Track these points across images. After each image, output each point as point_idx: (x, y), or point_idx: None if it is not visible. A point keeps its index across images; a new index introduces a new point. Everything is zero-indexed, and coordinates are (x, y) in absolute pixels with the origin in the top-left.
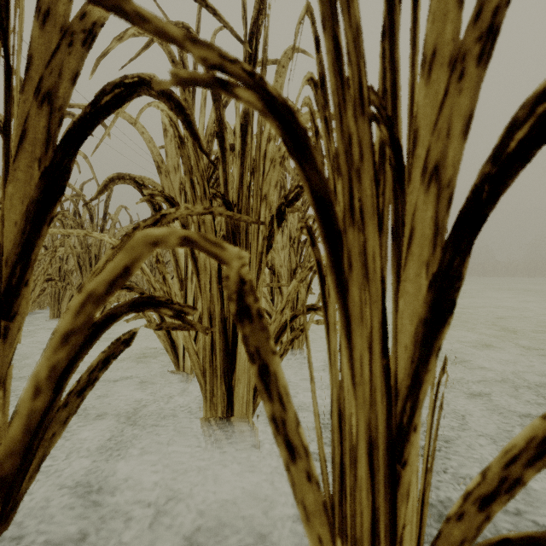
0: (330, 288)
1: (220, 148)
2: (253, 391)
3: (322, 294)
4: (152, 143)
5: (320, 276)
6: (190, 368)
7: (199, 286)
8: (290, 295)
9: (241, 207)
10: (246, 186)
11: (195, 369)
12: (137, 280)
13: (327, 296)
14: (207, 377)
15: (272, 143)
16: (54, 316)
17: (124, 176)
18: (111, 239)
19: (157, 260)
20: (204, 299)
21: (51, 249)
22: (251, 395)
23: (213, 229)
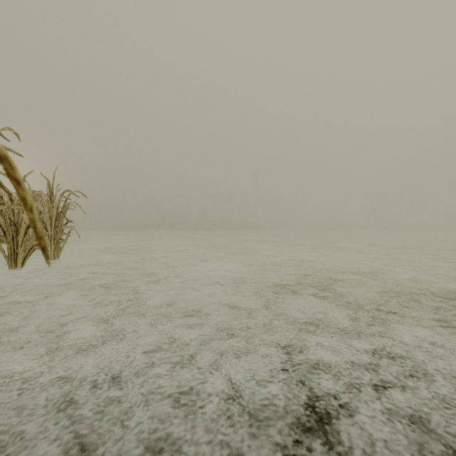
0: None
1: None
2: None
3: None
4: None
5: None
6: None
7: None
8: None
9: None
10: None
11: None
12: None
13: None
14: None
15: None
16: None
17: None
18: None
19: None
20: None
21: None
22: None
23: None
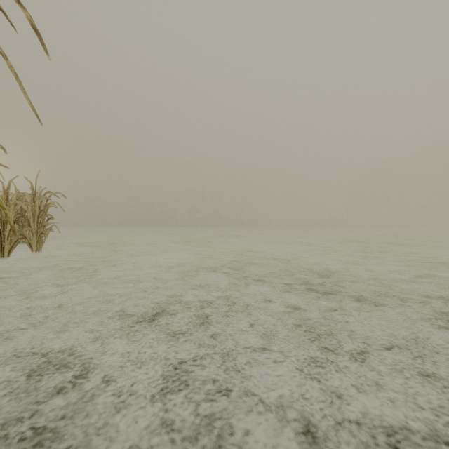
0: None
1: None
2: None
3: None
4: None
5: None
6: None
7: None
8: None
9: None
10: None
11: None
12: None
13: None
14: None
15: None
16: None
17: None
18: None
19: None
20: None
21: None
22: None
23: None
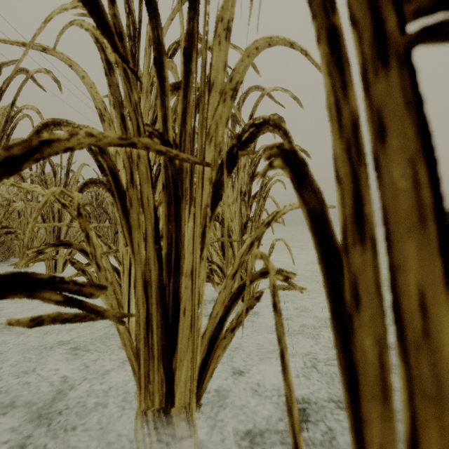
0: (361, 285)
1: (158, 76)
2: (199, 374)
3: (329, 291)
4: (93, 89)
5: (323, 250)
6: (134, 330)
7: (131, 246)
8: (243, 256)
9: (184, 149)
10: (191, 125)
11: (126, 349)
12: (103, 231)
13: (347, 300)
14: (141, 359)
15: (222, 72)
16: (22, 266)
17: (60, 122)
18: (44, 190)
19: (78, 214)
20: (137, 262)
21: (13, 203)
22: (194, 386)
23: (149, 176)
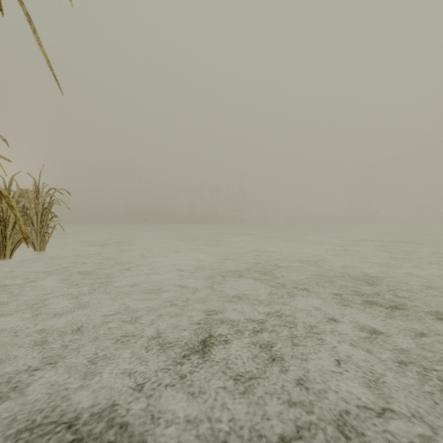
0: None
1: None
2: None
3: None
4: None
5: None
6: None
7: None
8: None
9: None
10: None
11: None
12: None
13: None
14: None
15: None
16: None
17: None
18: None
19: None
20: None
21: None
22: None
23: None
